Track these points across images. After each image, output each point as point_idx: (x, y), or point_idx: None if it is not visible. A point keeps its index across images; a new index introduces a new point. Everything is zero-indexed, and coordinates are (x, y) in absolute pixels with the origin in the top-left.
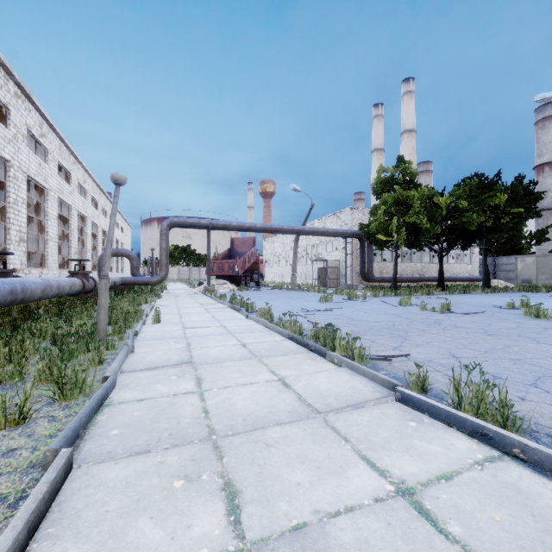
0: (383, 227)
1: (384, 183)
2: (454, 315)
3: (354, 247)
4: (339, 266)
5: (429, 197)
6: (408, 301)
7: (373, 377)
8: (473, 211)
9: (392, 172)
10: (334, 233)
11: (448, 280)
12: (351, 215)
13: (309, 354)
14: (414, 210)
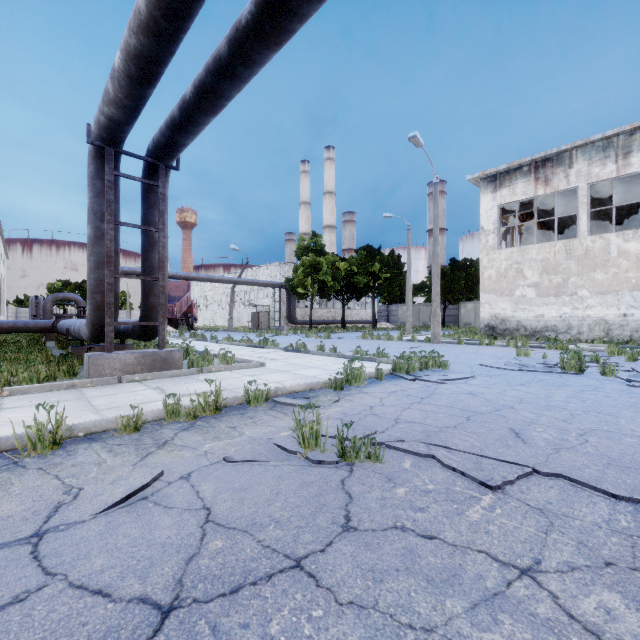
0: (301, 283)
1: (303, 249)
2: (329, 339)
3: (282, 296)
4: (269, 311)
5: (334, 262)
6: (311, 334)
7: (279, 348)
8: (361, 274)
9: (308, 242)
10: (265, 284)
11: (353, 323)
12: (279, 268)
13: (258, 348)
14: (323, 271)
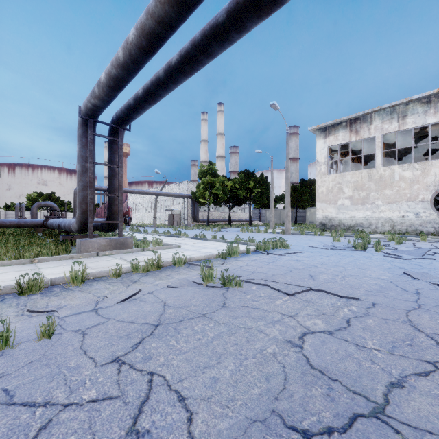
0: (202, 195)
1: (203, 172)
2: (220, 232)
3: (189, 203)
4: (181, 214)
5: (223, 181)
6: (208, 229)
7: (188, 237)
8: (241, 189)
9: (206, 168)
10: (178, 196)
11: (236, 221)
12: (187, 185)
13: (175, 237)
14: (216, 187)
